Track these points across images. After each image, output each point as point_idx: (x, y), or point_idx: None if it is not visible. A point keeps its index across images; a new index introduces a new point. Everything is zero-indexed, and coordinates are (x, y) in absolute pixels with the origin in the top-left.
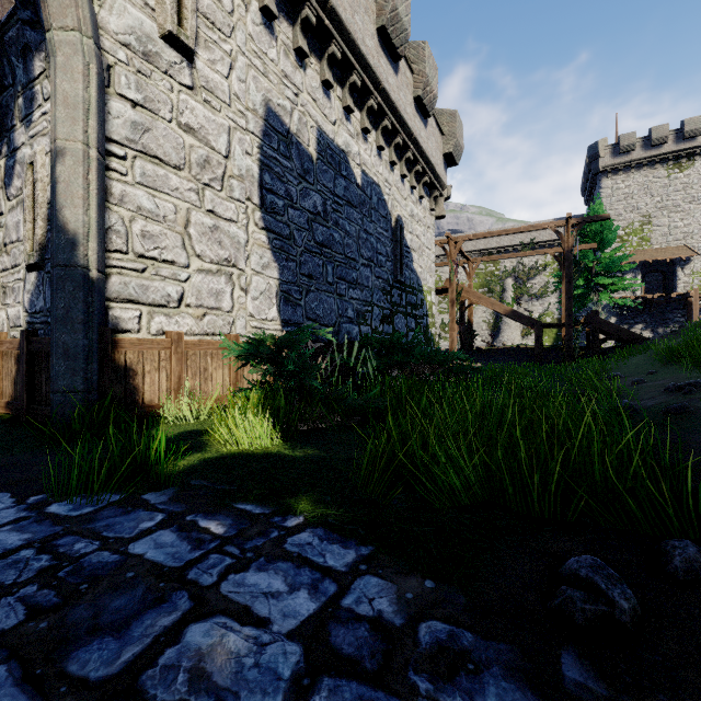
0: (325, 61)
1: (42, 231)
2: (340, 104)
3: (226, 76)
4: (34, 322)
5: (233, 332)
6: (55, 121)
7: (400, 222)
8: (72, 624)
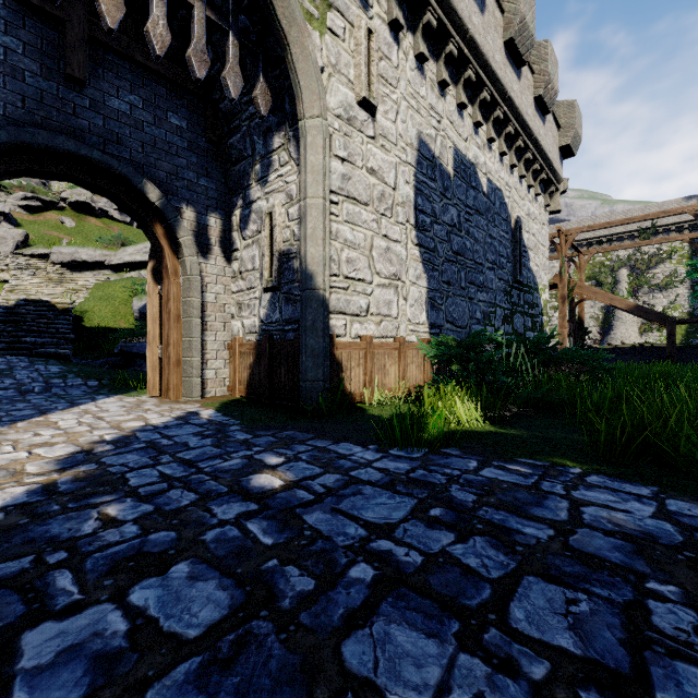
0: (461, 86)
1: (279, 263)
2: (470, 121)
3: (394, 121)
4: (270, 330)
5: (398, 335)
6: (305, 184)
7: (519, 223)
8: (509, 501)
